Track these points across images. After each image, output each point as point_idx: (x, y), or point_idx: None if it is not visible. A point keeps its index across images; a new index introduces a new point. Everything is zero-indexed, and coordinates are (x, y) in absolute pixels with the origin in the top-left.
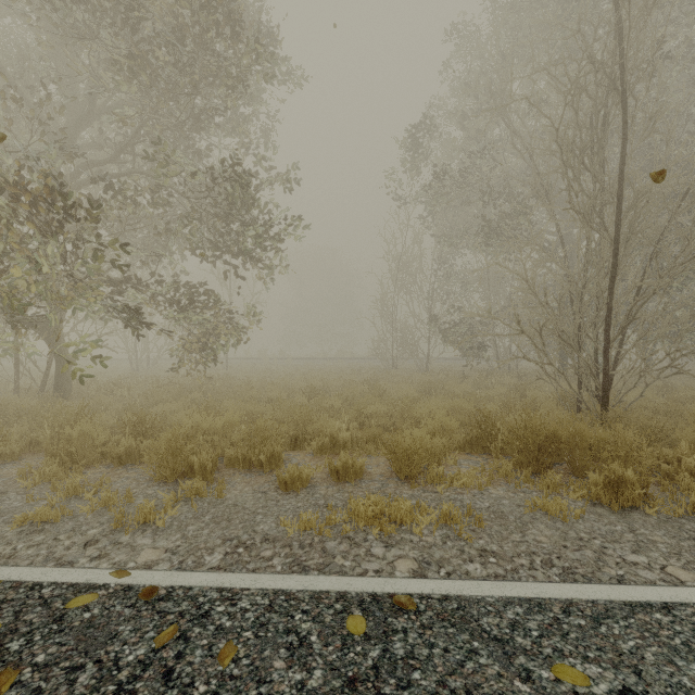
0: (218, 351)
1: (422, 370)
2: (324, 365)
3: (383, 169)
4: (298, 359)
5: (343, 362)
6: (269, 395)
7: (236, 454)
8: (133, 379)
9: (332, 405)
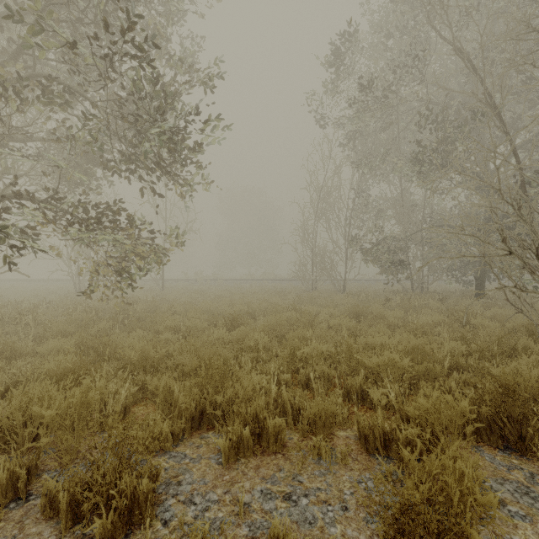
0: (135, 275)
1: (340, 291)
2: (250, 285)
3: (307, 97)
4: (228, 280)
5: (267, 282)
6: (188, 324)
7: (57, 495)
8: (62, 302)
9: (257, 342)
